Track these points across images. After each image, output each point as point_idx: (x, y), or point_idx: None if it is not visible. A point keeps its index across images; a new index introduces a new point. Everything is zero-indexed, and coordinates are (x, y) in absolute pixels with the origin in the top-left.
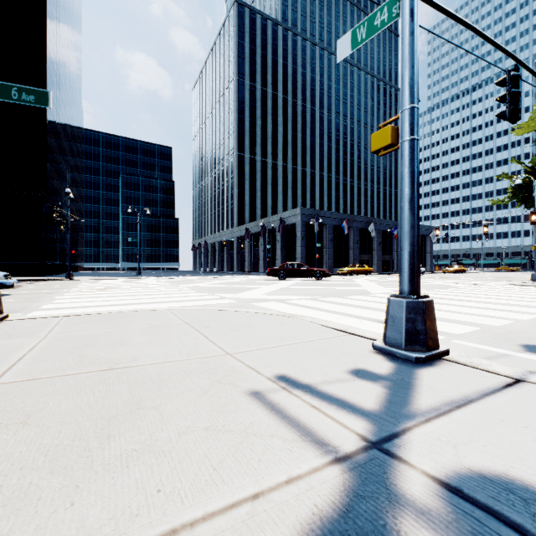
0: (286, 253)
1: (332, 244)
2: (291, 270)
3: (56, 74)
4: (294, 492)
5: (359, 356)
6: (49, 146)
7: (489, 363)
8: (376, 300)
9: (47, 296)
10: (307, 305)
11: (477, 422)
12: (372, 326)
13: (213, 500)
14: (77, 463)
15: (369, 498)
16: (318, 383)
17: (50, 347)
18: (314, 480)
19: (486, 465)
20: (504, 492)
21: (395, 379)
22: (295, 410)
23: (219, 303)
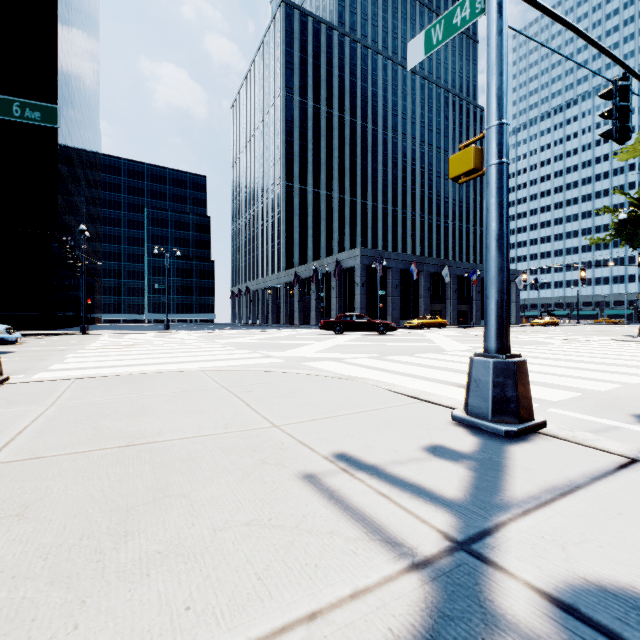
0: (343, 302)
1: (398, 292)
2: (349, 322)
3: (69, 89)
4: (361, 610)
5: (435, 429)
6: (61, 174)
7: (596, 438)
8: (452, 359)
9: (57, 354)
10: (370, 365)
11: (589, 515)
12: (449, 391)
13: (257, 621)
14: (84, 570)
15: (459, 620)
16: (386, 463)
17: (58, 417)
18: (387, 594)
19: (605, 573)
20: (633, 612)
21: (482, 459)
22: (359, 499)
23: (264, 363)
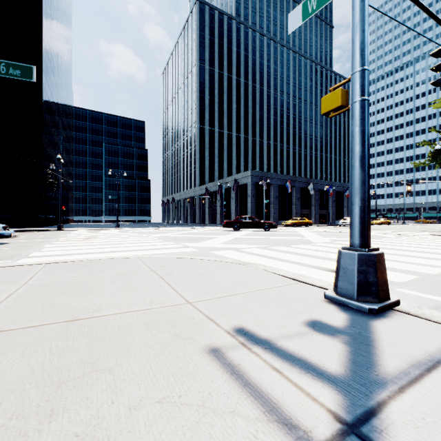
0: (239, 208)
1: (277, 201)
2: (243, 222)
3: (50, 62)
4: None
5: (312, 305)
6: (45, 120)
7: None
8: (318, 249)
9: (38, 245)
10: (259, 253)
11: None
12: (319, 274)
13: None
14: None
15: None
16: (277, 337)
17: (26, 294)
18: None
19: None
20: None
21: (353, 333)
22: (256, 374)
23: (183, 251)
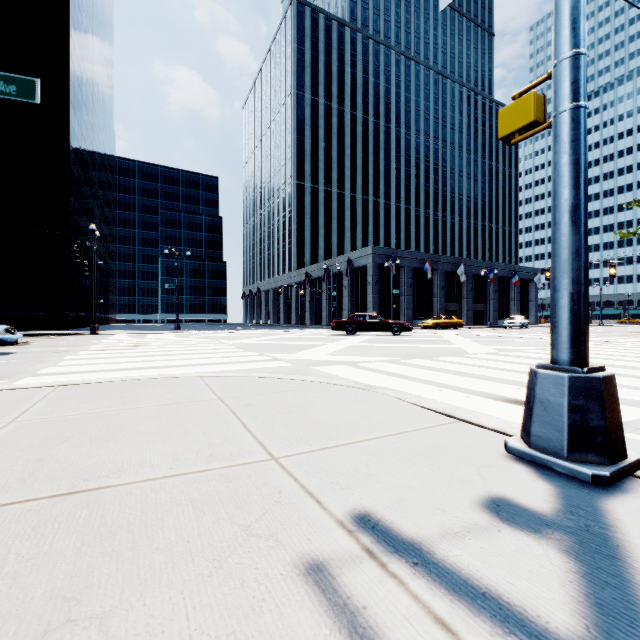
0: (355, 302)
1: (411, 291)
2: (361, 322)
3: (82, 91)
4: None
5: (487, 466)
6: (73, 175)
7: None
8: (479, 363)
9: (56, 356)
10: (387, 370)
11: None
12: (487, 405)
13: None
14: None
15: None
16: (433, 537)
17: (7, 440)
18: None
19: None
20: None
21: (575, 528)
22: (401, 637)
23: (270, 367)
